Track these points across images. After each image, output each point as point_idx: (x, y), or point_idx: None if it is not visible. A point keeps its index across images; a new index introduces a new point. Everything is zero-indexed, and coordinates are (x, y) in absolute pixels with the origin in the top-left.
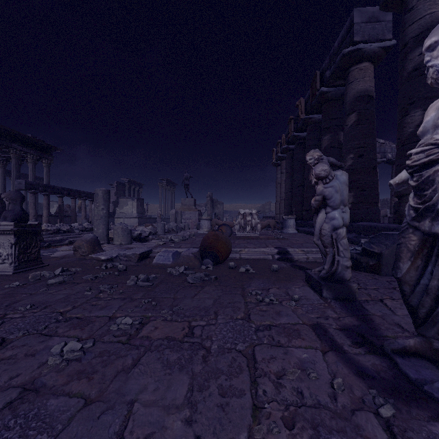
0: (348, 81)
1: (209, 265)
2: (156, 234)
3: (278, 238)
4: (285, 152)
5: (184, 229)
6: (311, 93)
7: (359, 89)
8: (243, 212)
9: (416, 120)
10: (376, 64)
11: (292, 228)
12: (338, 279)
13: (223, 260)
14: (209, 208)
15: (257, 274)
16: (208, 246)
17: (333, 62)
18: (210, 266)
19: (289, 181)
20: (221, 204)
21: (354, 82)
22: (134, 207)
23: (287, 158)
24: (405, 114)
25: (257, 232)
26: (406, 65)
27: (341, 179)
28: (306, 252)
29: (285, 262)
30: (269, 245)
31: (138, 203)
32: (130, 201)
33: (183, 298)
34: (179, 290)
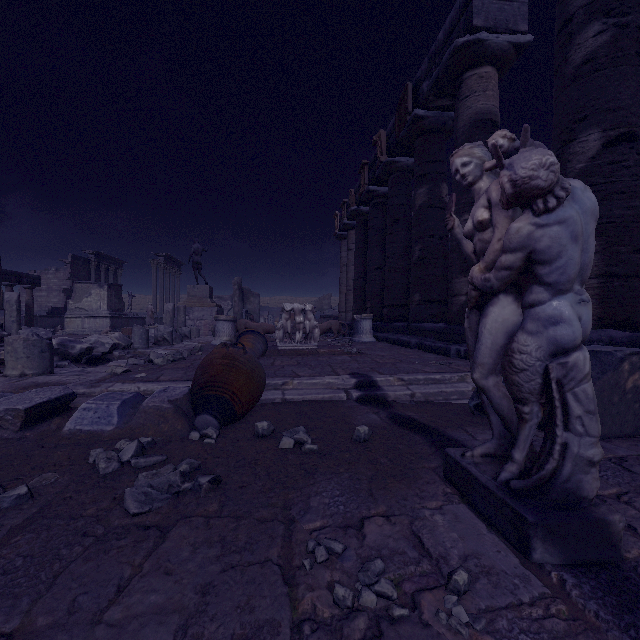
0: (460, 95)
1: (209, 429)
2: (131, 348)
3: (350, 352)
4: (355, 217)
5: (190, 337)
6: (398, 120)
7: (478, 109)
8: (291, 307)
9: (589, 148)
10: (502, 73)
11: (368, 335)
12: (564, 497)
13: (244, 413)
14: (237, 303)
15: (323, 453)
16: (208, 383)
17: (436, 66)
18: (212, 432)
19: (360, 261)
20: (257, 296)
21: (471, 97)
22: (104, 299)
23: (358, 227)
24: (570, 140)
25: (314, 343)
26: (571, 54)
27: (587, 200)
28: (407, 381)
29: (375, 408)
30: (338, 368)
31: (112, 292)
32: (96, 288)
33: (52, 635)
34: (69, 565)
